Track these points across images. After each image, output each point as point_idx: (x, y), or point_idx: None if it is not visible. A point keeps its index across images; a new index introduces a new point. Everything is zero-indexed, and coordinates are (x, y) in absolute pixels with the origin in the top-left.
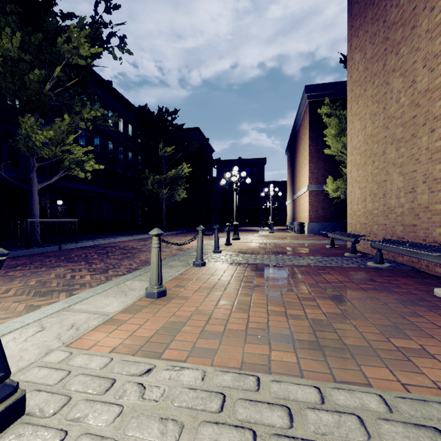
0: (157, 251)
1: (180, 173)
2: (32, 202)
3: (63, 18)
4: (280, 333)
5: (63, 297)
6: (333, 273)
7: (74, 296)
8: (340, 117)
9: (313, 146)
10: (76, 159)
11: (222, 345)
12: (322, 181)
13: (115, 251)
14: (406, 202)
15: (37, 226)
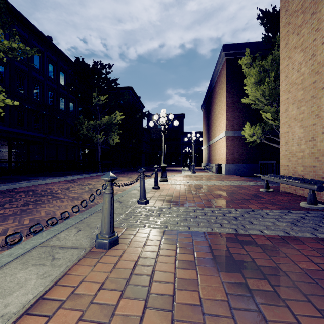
0: None
1: (114, 120)
2: None
3: None
4: None
5: None
6: None
7: None
8: (258, 68)
9: (230, 97)
10: None
11: None
12: (237, 128)
13: (20, 200)
14: None
15: None
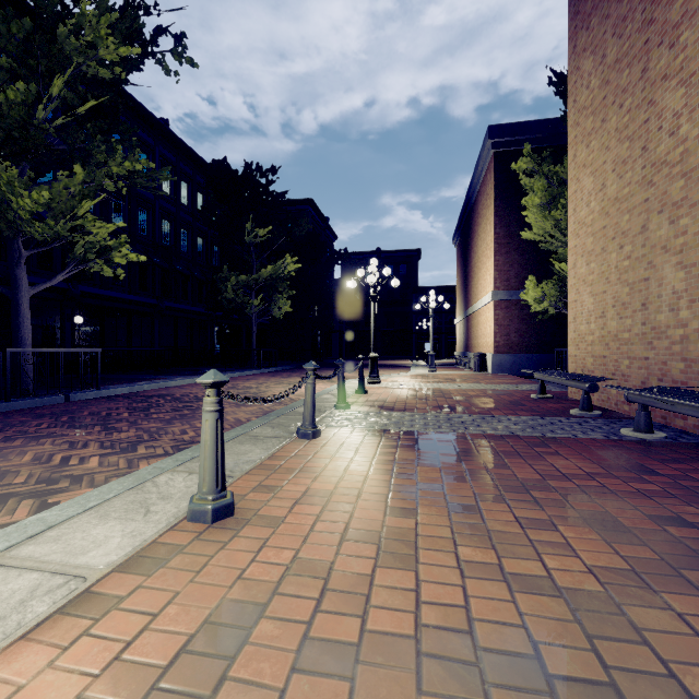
0: (214, 419)
1: (281, 271)
2: (19, 319)
3: (76, 0)
4: (502, 644)
5: (22, 511)
6: (564, 452)
7: (33, 518)
8: (550, 176)
9: (502, 227)
10: (97, 244)
11: (356, 698)
12: (516, 285)
13: (163, 405)
14: (694, 318)
15: (25, 361)
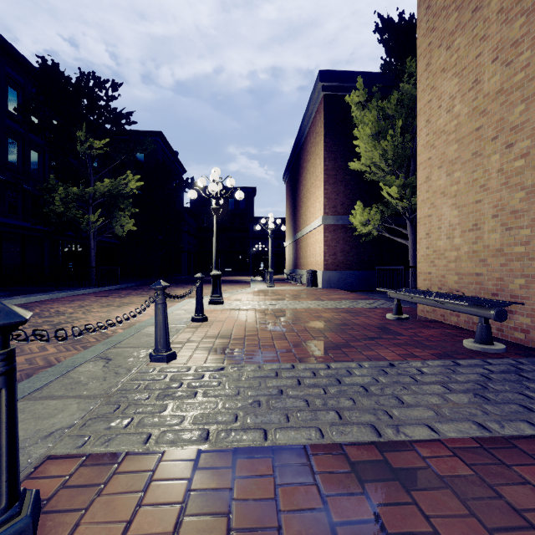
0: None
1: (123, 188)
2: None
3: None
4: None
5: None
6: None
7: None
8: (377, 112)
9: (330, 160)
10: None
11: None
12: (341, 211)
13: None
14: None
15: None
